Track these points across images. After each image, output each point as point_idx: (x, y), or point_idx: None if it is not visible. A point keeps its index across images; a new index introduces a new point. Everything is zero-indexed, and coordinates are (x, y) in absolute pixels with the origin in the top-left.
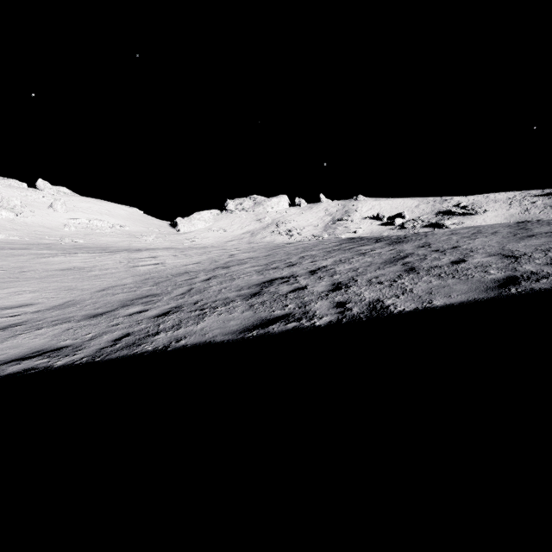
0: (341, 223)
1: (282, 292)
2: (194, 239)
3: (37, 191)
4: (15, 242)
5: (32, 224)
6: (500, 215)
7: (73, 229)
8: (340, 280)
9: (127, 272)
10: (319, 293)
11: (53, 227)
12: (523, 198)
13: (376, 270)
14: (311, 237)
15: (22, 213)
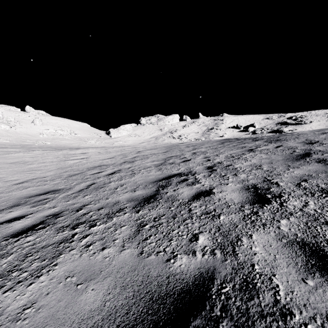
0: (213, 131)
1: (182, 199)
2: (120, 141)
3: (25, 113)
4: (6, 144)
5: (20, 133)
6: (322, 124)
7: (45, 136)
8: (252, 182)
9: (57, 165)
10: (239, 207)
11: (32, 134)
12: None
13: (288, 168)
14: (194, 140)
15: (15, 126)
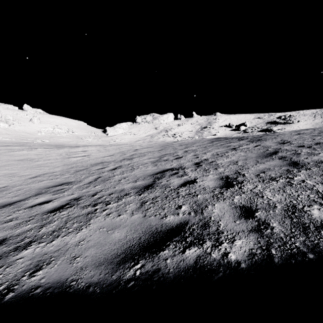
0: (206, 130)
1: (173, 186)
2: (116, 139)
3: (23, 111)
4: (6, 142)
5: (18, 131)
6: (309, 123)
7: (43, 134)
8: (226, 174)
9: (61, 162)
10: (212, 190)
11: (31, 132)
12: (322, 113)
13: (256, 164)
14: (188, 138)
15: (13, 124)
